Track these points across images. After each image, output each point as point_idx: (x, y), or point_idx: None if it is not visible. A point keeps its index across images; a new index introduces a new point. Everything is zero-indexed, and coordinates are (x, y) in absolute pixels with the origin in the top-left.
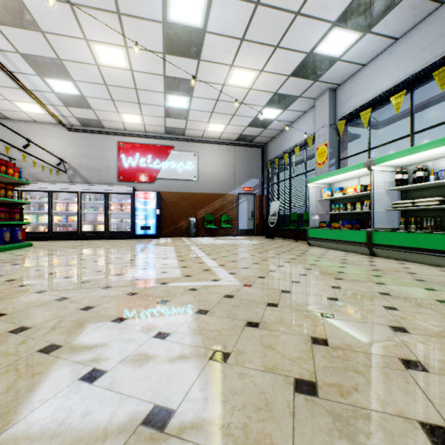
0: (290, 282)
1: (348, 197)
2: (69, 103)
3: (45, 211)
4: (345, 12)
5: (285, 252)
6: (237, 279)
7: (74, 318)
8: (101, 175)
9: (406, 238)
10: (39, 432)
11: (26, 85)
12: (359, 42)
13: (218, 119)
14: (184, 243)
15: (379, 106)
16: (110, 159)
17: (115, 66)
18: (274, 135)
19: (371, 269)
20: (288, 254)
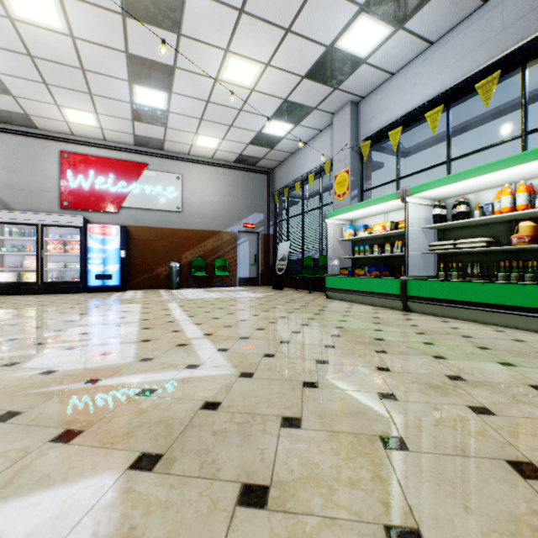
0: (315, 363)
1: (375, 237)
2: None
3: None
4: None
5: (299, 309)
6: (230, 362)
7: None
8: (32, 198)
9: (449, 288)
10: None
11: None
12: (390, 40)
13: (210, 130)
14: (160, 298)
15: (410, 127)
16: (48, 175)
17: (42, 24)
18: (283, 159)
19: (415, 332)
20: (304, 311)
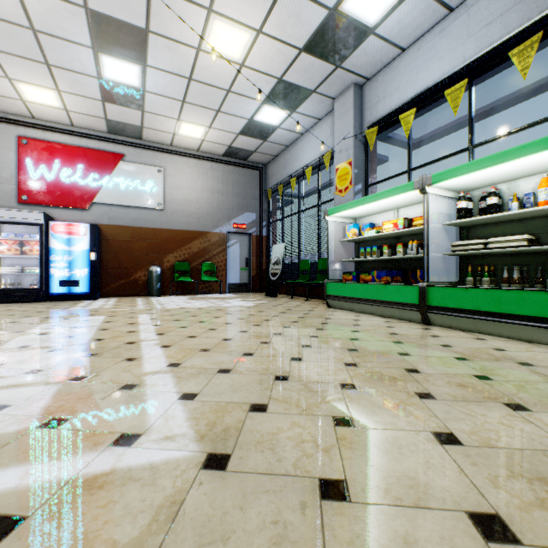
0: (332, 426)
1: (383, 236)
2: None
3: None
4: None
5: (297, 322)
6: (193, 427)
7: None
8: None
9: (484, 297)
10: None
11: None
12: (404, 3)
13: (194, 115)
14: (132, 308)
15: (423, 111)
16: (2, 164)
17: None
18: (277, 153)
19: (454, 357)
20: (303, 325)
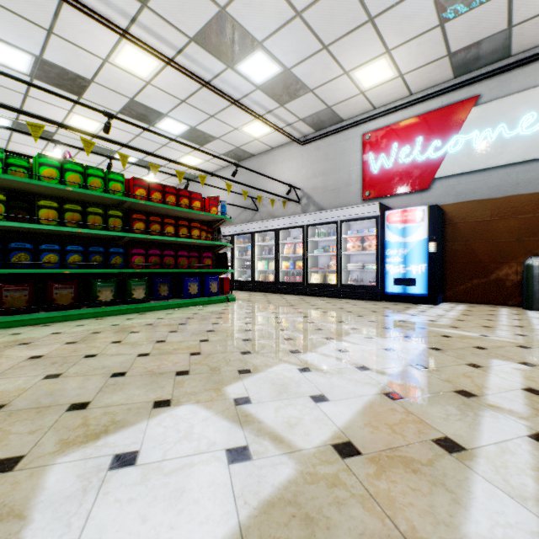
0: None
1: None
2: (281, 98)
3: (273, 255)
4: None
5: None
6: None
7: None
8: (339, 196)
9: None
10: None
11: (231, 94)
12: None
13: None
14: (483, 334)
15: None
16: (351, 167)
17: None
18: None
19: None
20: None
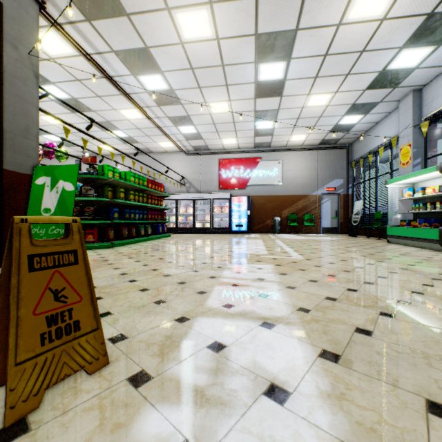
0: (339, 260)
1: (429, 196)
2: (189, 138)
3: (173, 213)
4: (411, 38)
5: (355, 246)
6: (303, 257)
7: (222, 262)
8: (207, 185)
9: None
10: (230, 277)
11: (167, 132)
12: (435, 51)
13: (300, 131)
14: (270, 238)
15: None
16: (213, 173)
17: (221, 112)
18: (359, 136)
19: (422, 259)
20: (357, 247)
